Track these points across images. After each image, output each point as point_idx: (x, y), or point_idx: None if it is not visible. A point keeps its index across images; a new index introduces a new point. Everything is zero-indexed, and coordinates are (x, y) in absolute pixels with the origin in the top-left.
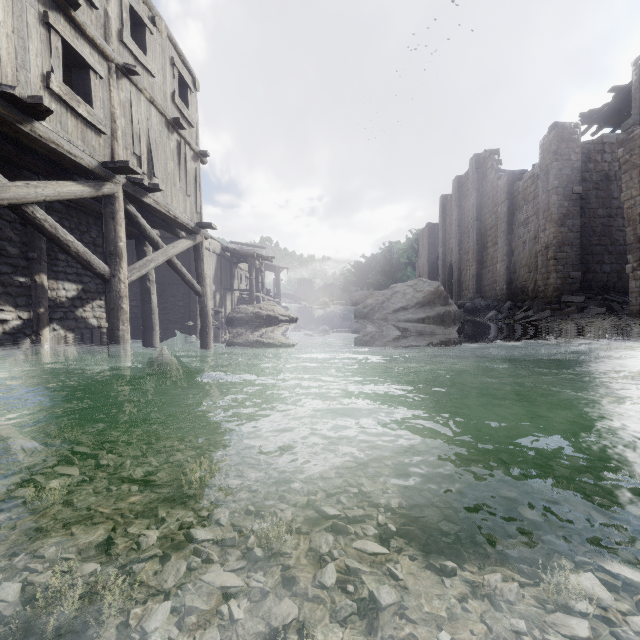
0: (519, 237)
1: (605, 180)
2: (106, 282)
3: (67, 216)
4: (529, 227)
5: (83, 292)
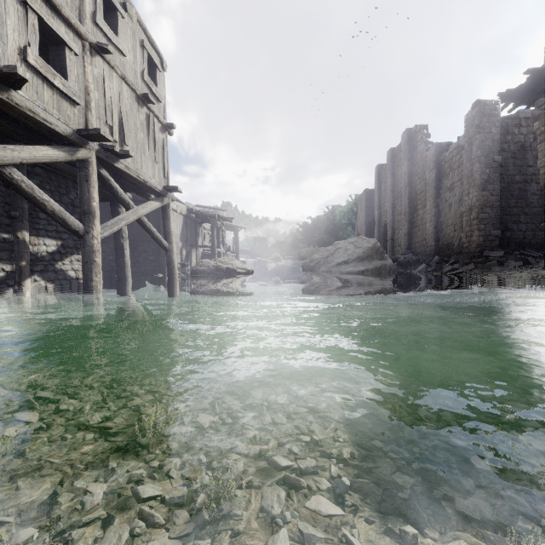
0: (445, 200)
1: (521, 150)
2: (80, 238)
3: (47, 180)
4: (454, 191)
5: (62, 247)
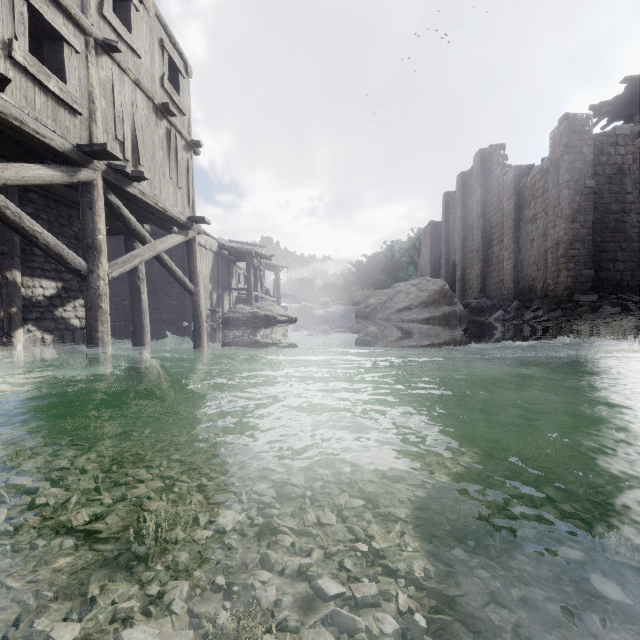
0: (527, 234)
1: (618, 174)
2: (83, 279)
3: (45, 208)
4: (537, 224)
5: (63, 290)
